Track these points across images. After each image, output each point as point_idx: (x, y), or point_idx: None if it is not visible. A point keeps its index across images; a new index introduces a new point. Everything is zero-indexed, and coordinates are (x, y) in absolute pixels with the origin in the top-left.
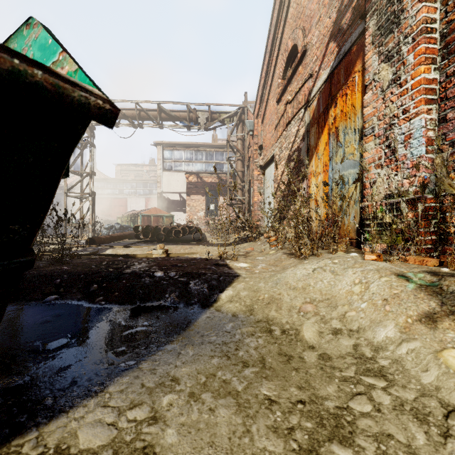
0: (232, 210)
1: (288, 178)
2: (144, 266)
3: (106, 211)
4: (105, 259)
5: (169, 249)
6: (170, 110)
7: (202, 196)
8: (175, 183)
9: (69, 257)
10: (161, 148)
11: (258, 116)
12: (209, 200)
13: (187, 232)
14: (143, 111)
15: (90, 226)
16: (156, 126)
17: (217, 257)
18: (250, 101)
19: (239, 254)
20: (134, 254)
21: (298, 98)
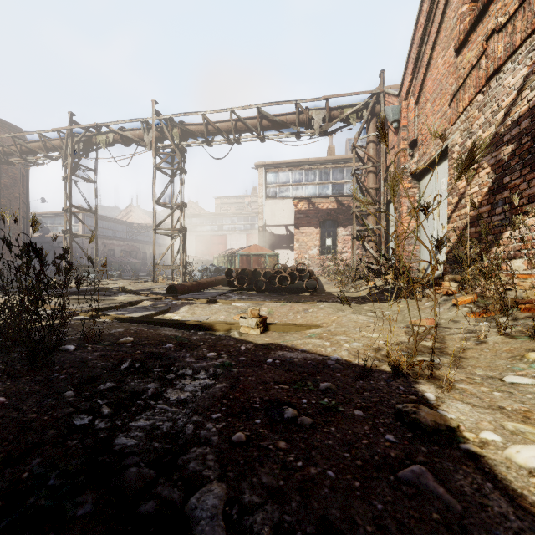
0: (357, 245)
1: (492, 181)
2: (199, 389)
3: (205, 250)
4: (139, 347)
5: (269, 312)
6: (273, 115)
7: (315, 228)
8: (281, 213)
9: (108, 326)
10: (263, 170)
11: (408, 96)
12: (324, 232)
13: (296, 278)
14: (240, 121)
15: (180, 268)
16: (255, 139)
17: (377, 359)
18: (387, 86)
19: (426, 347)
20: (210, 324)
21: (534, 3)
